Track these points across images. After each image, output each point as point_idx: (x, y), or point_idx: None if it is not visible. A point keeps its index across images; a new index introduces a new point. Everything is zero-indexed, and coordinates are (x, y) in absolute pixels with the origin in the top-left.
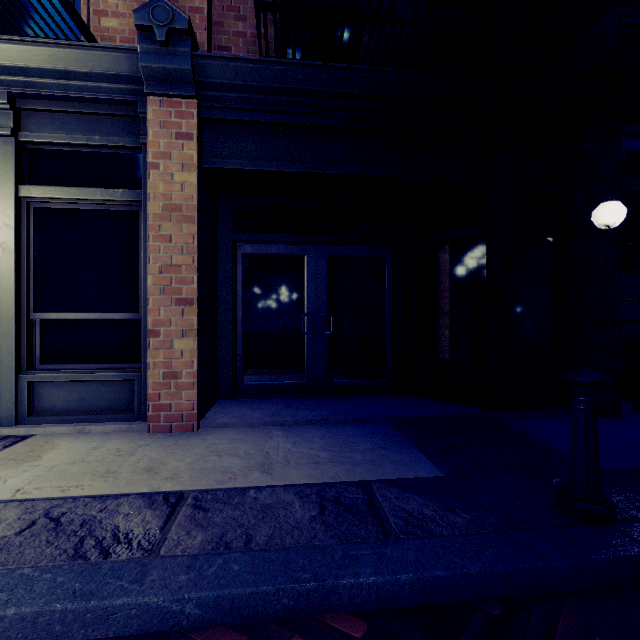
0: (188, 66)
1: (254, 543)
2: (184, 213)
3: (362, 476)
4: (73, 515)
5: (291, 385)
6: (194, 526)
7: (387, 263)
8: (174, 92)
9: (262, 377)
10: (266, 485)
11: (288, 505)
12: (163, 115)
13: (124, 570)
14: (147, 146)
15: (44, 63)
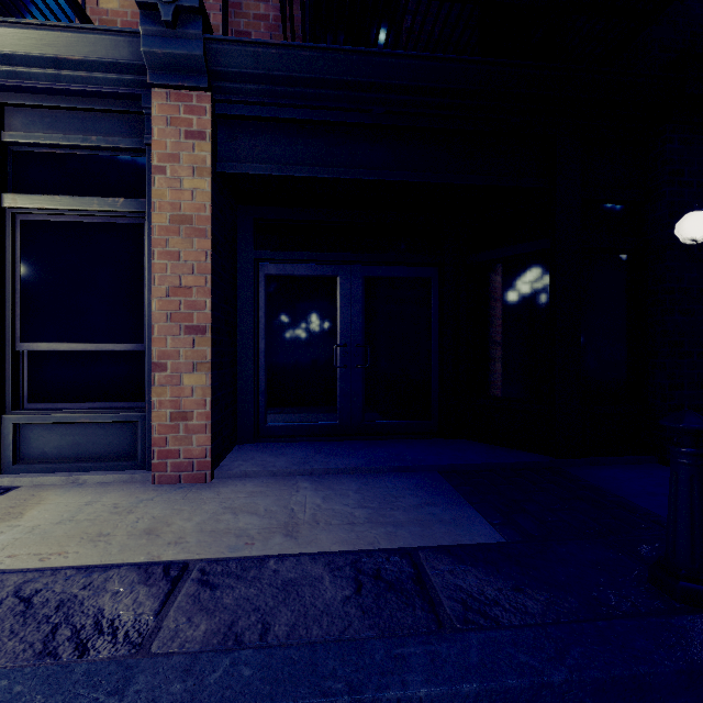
0: (199, 51)
1: (272, 635)
2: (195, 226)
3: (406, 541)
4: (49, 593)
5: (321, 427)
6: (197, 610)
7: (432, 286)
8: (183, 83)
9: (288, 417)
10: (289, 553)
11: (316, 581)
12: (170, 110)
13: (102, 675)
14: (152, 147)
15: (30, 49)
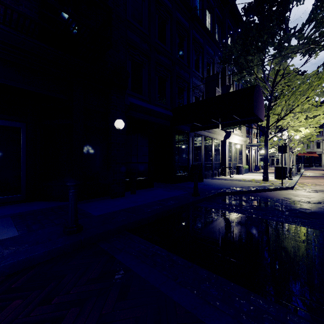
0: None
1: None
2: None
3: None
4: None
5: None
6: None
7: (22, 131)
8: None
9: None
10: None
11: None
12: None
13: None
14: None
15: None
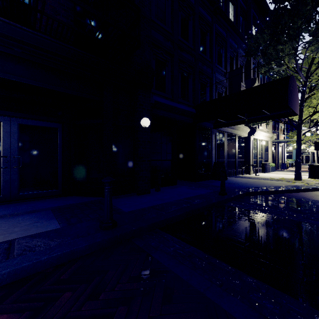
0: None
1: None
2: None
3: (13, 237)
4: None
5: None
6: None
7: (59, 131)
8: None
9: None
10: None
11: None
12: None
13: None
14: None
15: None
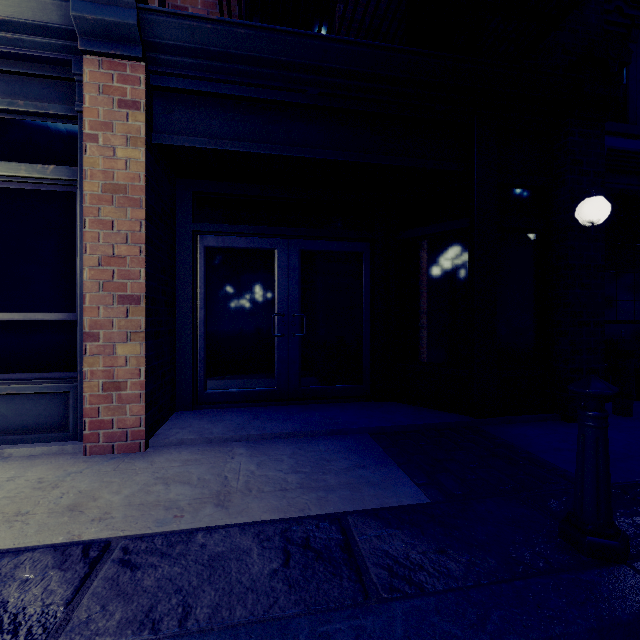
0: (132, 20)
1: (192, 620)
2: (129, 195)
3: (336, 506)
4: None
5: (260, 392)
6: (114, 595)
7: (364, 259)
8: (116, 51)
9: (227, 384)
10: (219, 525)
11: (244, 554)
12: (103, 78)
13: None
14: (83, 114)
15: None
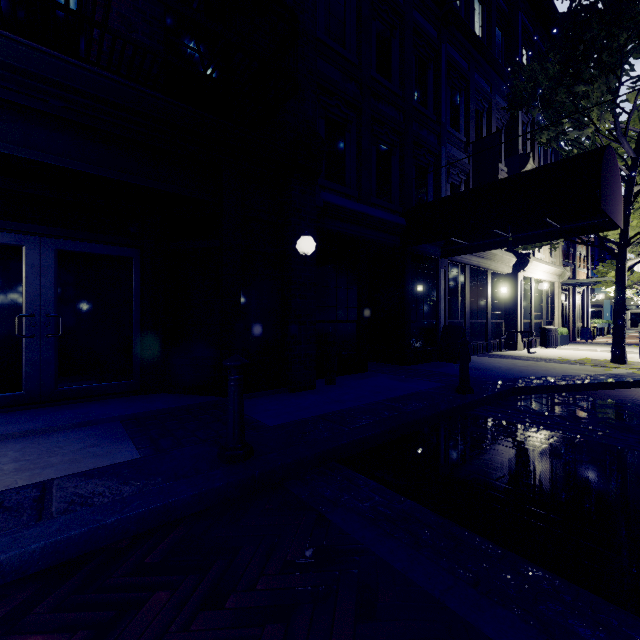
0: None
1: None
2: None
3: (48, 476)
4: None
5: (0, 398)
6: None
7: (134, 264)
8: None
9: None
10: None
11: None
12: None
13: None
14: None
15: None
